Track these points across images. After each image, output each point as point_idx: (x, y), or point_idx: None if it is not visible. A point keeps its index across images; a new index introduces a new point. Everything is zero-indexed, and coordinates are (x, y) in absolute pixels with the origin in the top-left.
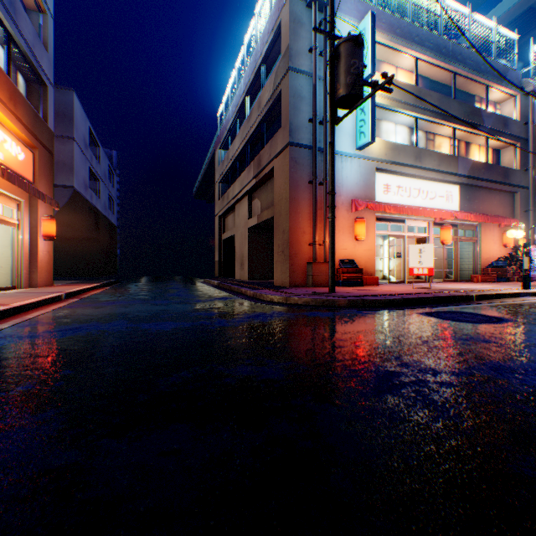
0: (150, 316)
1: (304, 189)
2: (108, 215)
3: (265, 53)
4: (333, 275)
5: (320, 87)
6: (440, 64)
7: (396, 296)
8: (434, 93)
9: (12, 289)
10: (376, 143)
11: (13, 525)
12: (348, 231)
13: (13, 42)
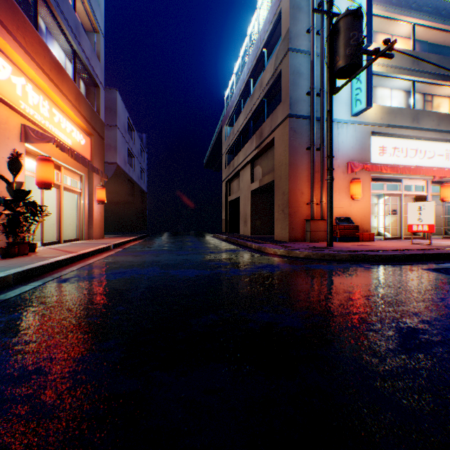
0: (176, 264)
1: (302, 155)
2: (140, 184)
3: (266, 39)
4: (331, 232)
5: (317, 63)
6: (439, 26)
7: (397, 252)
8: (432, 55)
9: (76, 240)
10: (371, 109)
11: (95, 443)
12: (344, 191)
13: (78, 57)
